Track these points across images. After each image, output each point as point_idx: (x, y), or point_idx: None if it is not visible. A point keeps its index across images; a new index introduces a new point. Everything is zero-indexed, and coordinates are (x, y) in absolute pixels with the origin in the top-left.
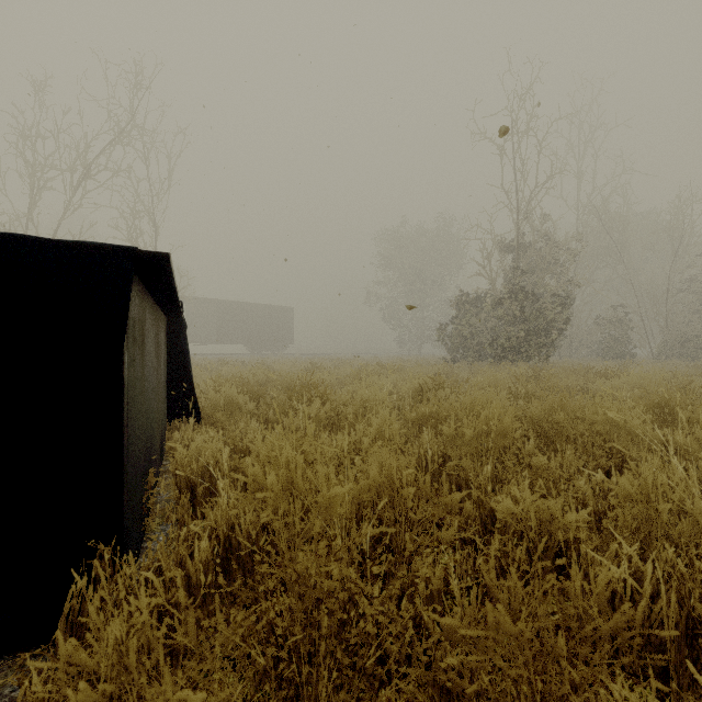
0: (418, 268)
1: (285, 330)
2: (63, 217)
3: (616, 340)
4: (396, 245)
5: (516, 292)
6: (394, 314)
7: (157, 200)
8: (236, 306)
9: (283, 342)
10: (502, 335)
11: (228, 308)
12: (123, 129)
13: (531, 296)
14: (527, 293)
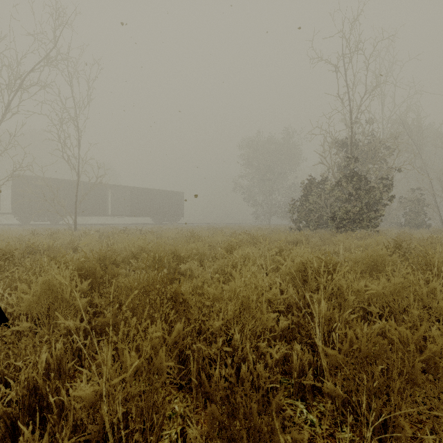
0: (269, 165)
1: (178, 207)
2: (1, 119)
3: (416, 214)
4: (253, 149)
5: (351, 176)
6: (252, 196)
7: (80, 110)
8: (144, 191)
9: (177, 216)
10: (341, 209)
11: (139, 192)
12: (48, 53)
13: (364, 179)
14: (362, 176)
